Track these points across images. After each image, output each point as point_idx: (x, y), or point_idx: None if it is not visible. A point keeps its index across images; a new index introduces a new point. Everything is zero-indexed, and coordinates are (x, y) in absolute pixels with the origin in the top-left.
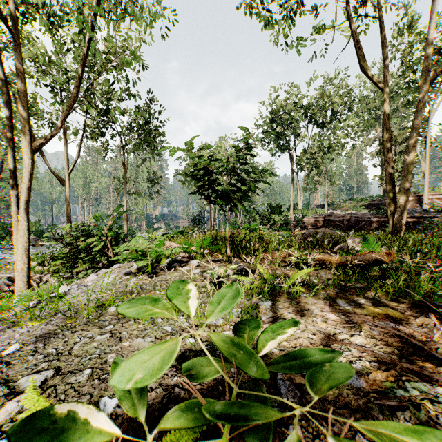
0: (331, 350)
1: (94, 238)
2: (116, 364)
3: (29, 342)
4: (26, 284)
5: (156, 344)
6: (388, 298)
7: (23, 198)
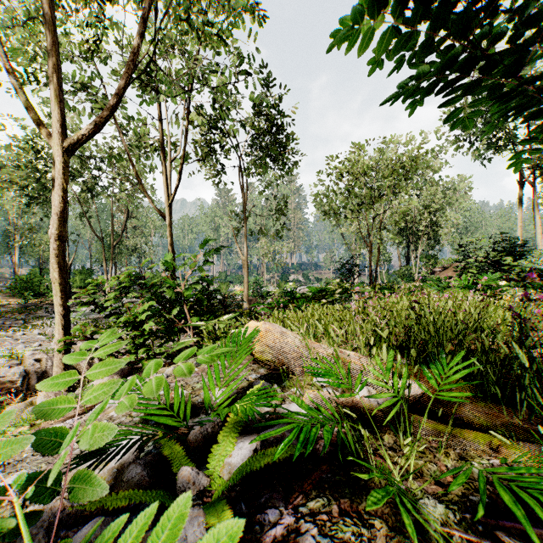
0: None
1: (152, 302)
2: None
3: None
4: None
5: None
6: None
7: (50, 231)
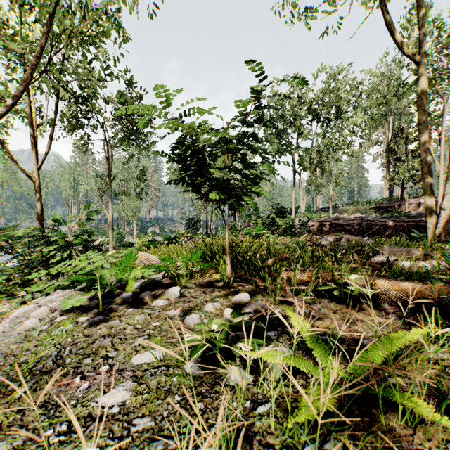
0: None
1: (52, 248)
2: None
3: None
4: None
5: None
6: None
7: None
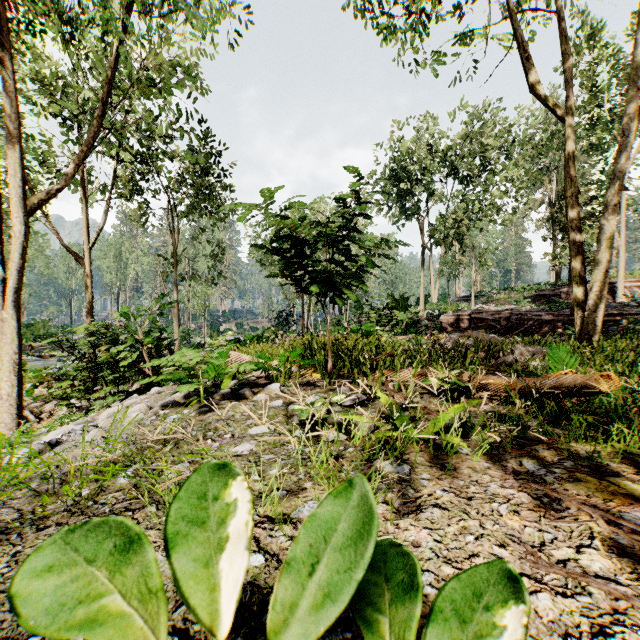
0: None
1: (122, 347)
2: None
3: None
4: (16, 419)
5: None
6: (613, 456)
7: (10, 285)
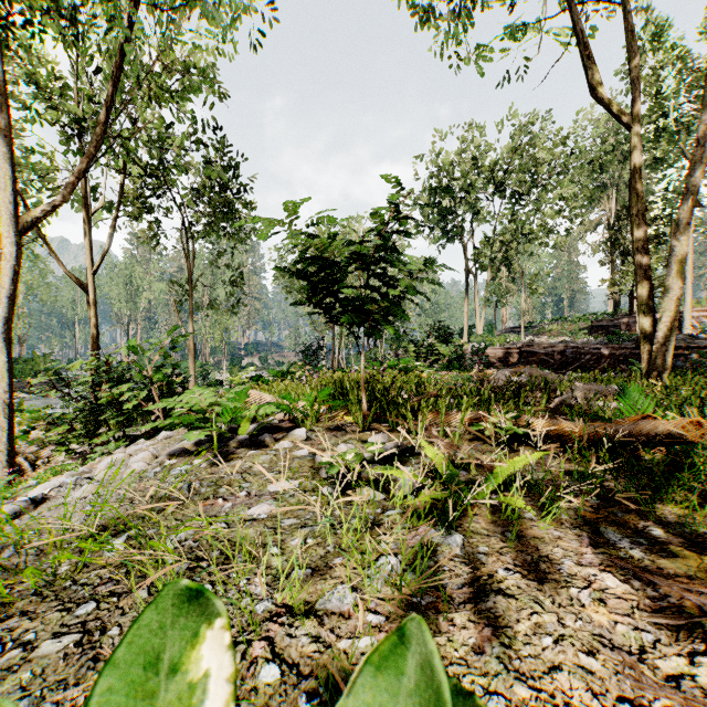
0: None
1: (128, 385)
2: None
3: None
4: (6, 467)
5: None
6: None
7: None
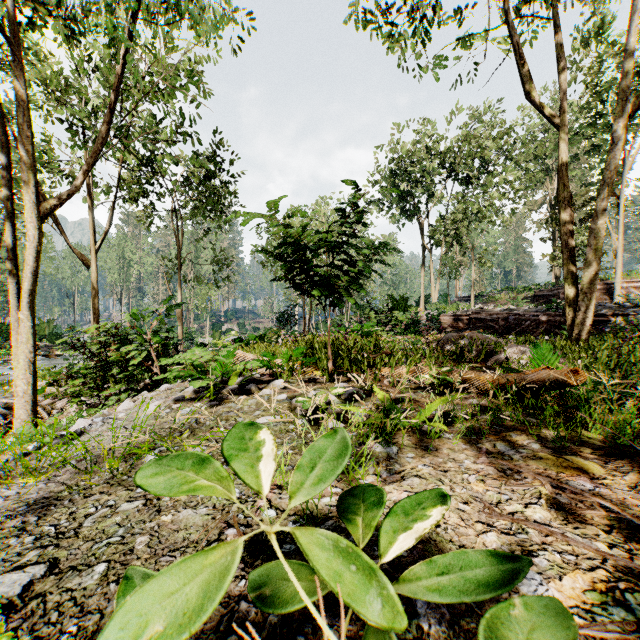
0: (511, 555)
1: (132, 346)
2: (129, 580)
3: (16, 513)
4: (31, 415)
5: (195, 555)
6: (576, 440)
7: (26, 287)
